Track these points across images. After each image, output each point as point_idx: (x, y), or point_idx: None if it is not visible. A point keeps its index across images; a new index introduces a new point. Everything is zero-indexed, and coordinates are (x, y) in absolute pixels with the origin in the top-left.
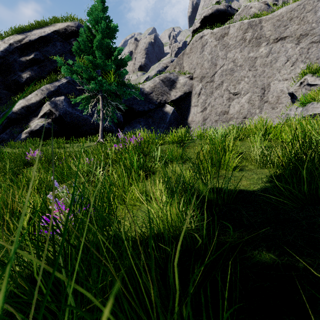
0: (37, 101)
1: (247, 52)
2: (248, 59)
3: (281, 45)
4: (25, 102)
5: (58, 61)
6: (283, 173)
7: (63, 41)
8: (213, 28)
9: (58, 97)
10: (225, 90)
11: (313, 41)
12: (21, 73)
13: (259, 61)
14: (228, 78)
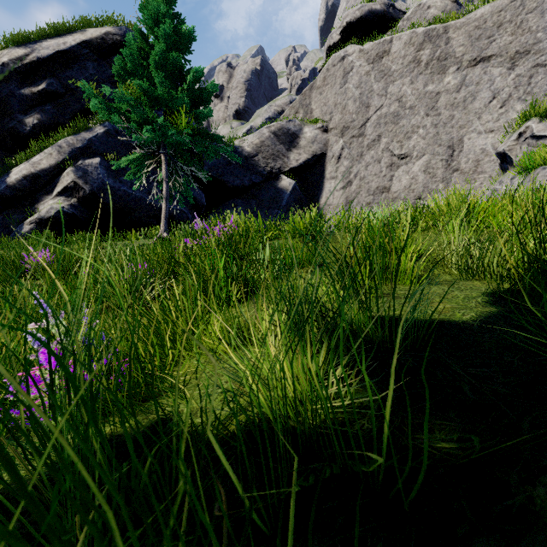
0: (52, 166)
1: (423, 83)
2: (424, 95)
3: (483, 71)
4: (30, 168)
5: (84, 89)
6: (513, 288)
7: (98, 61)
8: (363, 43)
9: (89, 159)
10: (384, 150)
11: (538, 64)
12: (24, 117)
13: (443, 99)
14: (389, 129)
